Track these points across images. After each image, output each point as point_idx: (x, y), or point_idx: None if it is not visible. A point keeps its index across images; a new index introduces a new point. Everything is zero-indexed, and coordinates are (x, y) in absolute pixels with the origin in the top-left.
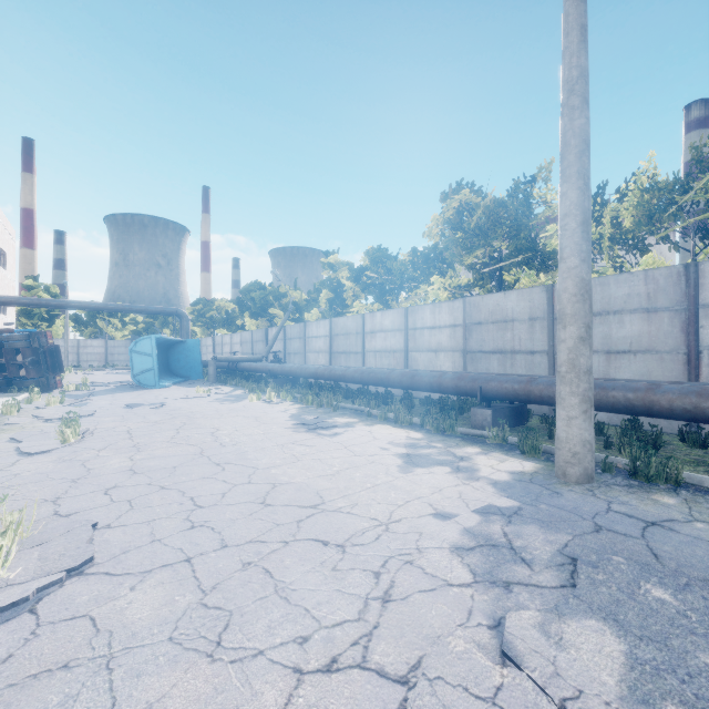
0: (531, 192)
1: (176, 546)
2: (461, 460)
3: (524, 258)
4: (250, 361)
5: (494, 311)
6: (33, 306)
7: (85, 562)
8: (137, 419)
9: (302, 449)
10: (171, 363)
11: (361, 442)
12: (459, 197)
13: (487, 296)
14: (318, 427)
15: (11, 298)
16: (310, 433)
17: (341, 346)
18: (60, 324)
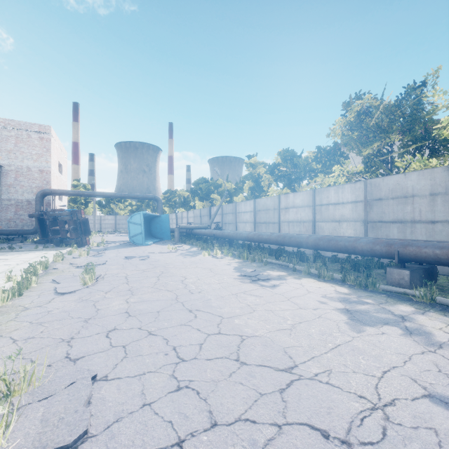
0: (424, 93)
1: (166, 417)
2: (403, 319)
3: (417, 147)
4: (200, 228)
5: (394, 189)
6: (75, 195)
7: (79, 437)
8: (132, 267)
9: (253, 299)
10: (151, 230)
11: (299, 295)
12: (361, 102)
13: (388, 177)
14: (258, 278)
15: (64, 191)
16: (254, 284)
17: (262, 218)
18: (91, 206)
